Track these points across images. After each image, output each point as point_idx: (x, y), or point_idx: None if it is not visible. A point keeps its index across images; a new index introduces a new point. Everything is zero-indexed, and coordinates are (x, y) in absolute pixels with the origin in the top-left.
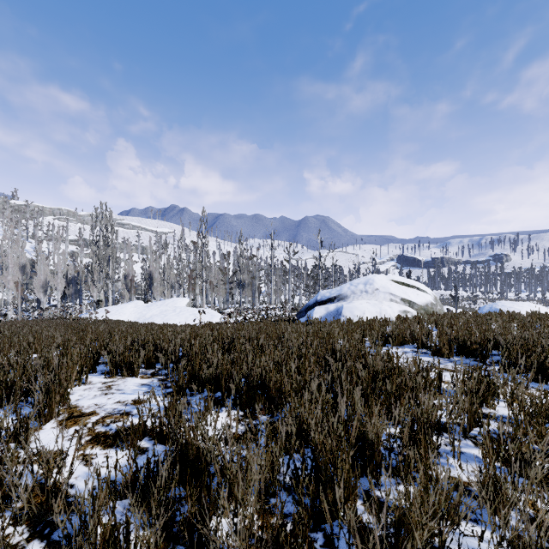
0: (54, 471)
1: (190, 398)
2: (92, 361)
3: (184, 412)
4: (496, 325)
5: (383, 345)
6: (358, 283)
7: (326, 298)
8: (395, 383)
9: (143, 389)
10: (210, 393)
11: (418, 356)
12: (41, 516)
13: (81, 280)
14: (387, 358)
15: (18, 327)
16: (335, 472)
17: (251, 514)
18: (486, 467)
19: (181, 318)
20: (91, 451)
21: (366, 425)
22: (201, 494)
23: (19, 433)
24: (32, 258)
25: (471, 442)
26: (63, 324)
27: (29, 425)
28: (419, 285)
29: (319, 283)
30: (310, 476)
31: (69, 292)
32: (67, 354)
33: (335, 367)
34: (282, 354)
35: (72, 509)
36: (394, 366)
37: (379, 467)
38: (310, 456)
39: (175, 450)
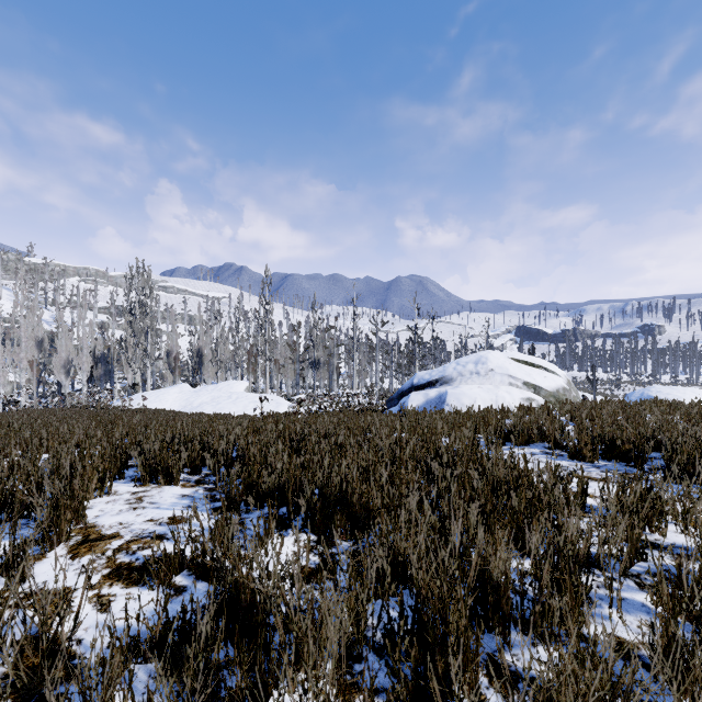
0: (57, 619)
1: (245, 516)
2: (118, 464)
3: (236, 535)
4: (652, 418)
5: (503, 444)
6: (467, 362)
7: (425, 382)
8: (524, 498)
9: (184, 502)
10: (272, 509)
11: (554, 461)
12: (34, 687)
13: (113, 357)
14: (510, 462)
15: (31, 417)
16: (447, 630)
17: (327, 694)
18: (664, 624)
19: (238, 407)
20: (109, 590)
21: (487, 559)
22: (255, 661)
23: (11, 565)
24: (51, 330)
25: (633, 582)
26: (89, 414)
27: (27, 554)
28: (548, 364)
29: (415, 362)
30: (410, 633)
31: (97, 374)
32: (84, 455)
33: (441, 475)
34: (369, 456)
35: (77, 676)
36: (520, 474)
37: (508, 620)
38: (410, 606)
39: (222, 592)
